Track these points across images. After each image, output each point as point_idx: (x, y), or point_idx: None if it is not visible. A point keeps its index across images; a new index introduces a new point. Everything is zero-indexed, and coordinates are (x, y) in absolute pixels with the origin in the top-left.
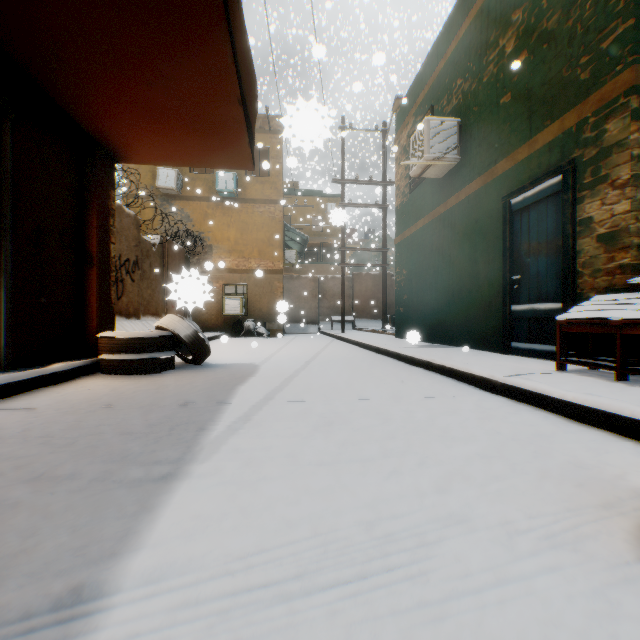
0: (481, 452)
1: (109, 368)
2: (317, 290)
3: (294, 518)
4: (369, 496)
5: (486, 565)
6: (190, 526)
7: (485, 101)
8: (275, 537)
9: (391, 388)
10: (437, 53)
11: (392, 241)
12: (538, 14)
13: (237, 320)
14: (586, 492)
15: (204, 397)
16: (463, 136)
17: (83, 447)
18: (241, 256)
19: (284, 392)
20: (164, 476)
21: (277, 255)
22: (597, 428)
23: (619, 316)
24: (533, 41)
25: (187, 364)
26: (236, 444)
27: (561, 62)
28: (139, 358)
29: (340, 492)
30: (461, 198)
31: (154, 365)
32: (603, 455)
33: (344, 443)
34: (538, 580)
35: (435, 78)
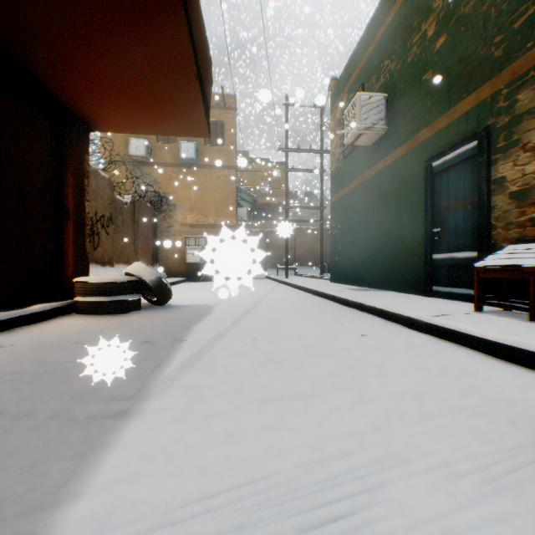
0: (414, 388)
1: (83, 309)
2: (265, 242)
3: (238, 459)
4: (311, 435)
5: (431, 514)
6: (135, 468)
7: (409, 78)
8: (218, 481)
9: (329, 327)
10: (367, 39)
11: (328, 201)
12: (456, 1)
13: (197, 267)
14: (518, 430)
15: (163, 335)
16: (390, 109)
17: (47, 383)
18: (200, 213)
19: (234, 330)
20: (117, 413)
21: (231, 212)
22: (517, 365)
23: (532, 263)
24: (452, 25)
25: (152, 305)
26: (188, 380)
27: (477, 42)
28: (109, 300)
29: (283, 430)
30: (388, 162)
31: (122, 306)
32: (527, 392)
33: (287, 379)
34: (486, 533)
35: (365, 60)
